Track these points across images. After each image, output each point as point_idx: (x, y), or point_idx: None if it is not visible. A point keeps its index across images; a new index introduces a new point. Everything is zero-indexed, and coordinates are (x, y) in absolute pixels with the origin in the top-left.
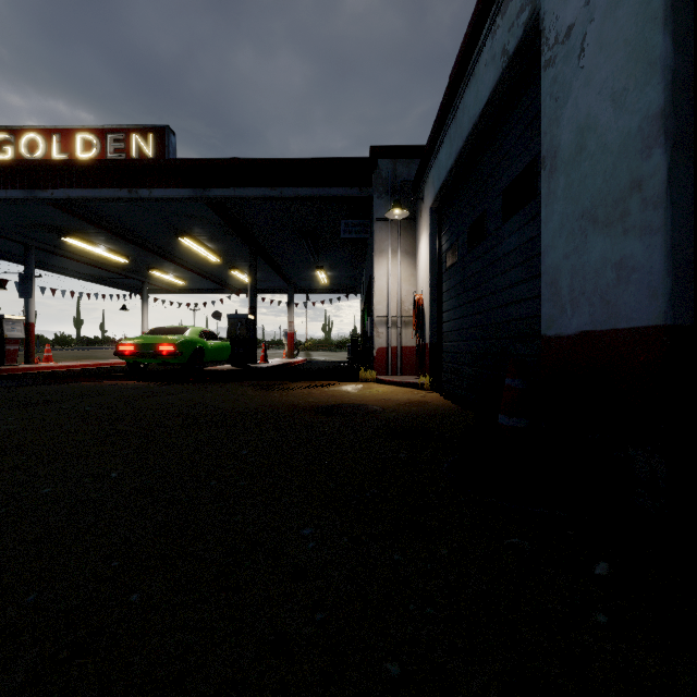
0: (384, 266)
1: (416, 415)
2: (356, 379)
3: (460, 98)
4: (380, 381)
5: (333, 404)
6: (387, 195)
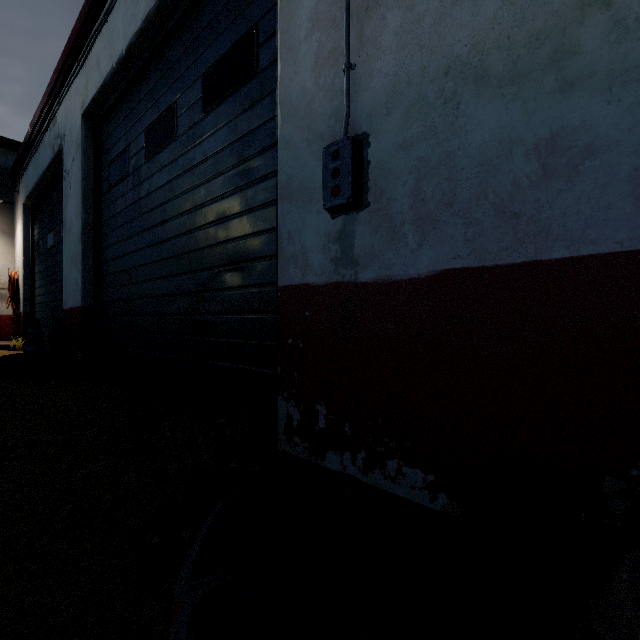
0: None
1: None
2: None
3: (37, 145)
4: None
5: None
6: None
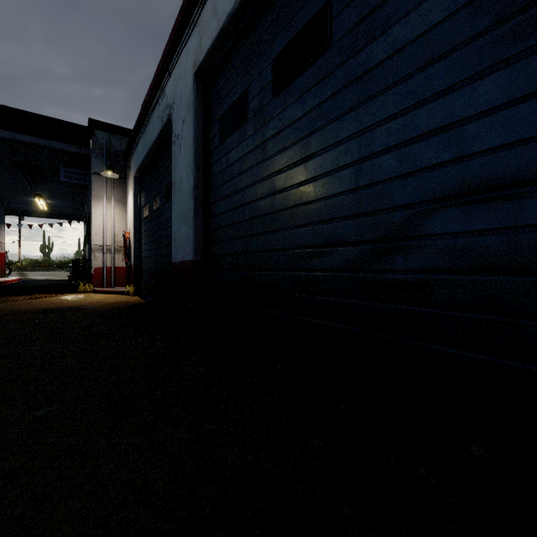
0: (101, 208)
1: (116, 307)
2: (76, 292)
3: (147, 123)
4: (97, 292)
5: (53, 308)
6: (103, 157)
